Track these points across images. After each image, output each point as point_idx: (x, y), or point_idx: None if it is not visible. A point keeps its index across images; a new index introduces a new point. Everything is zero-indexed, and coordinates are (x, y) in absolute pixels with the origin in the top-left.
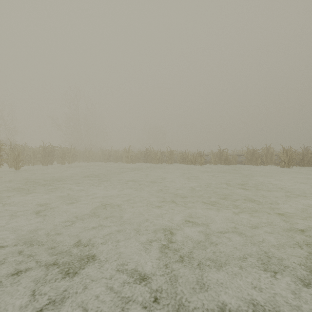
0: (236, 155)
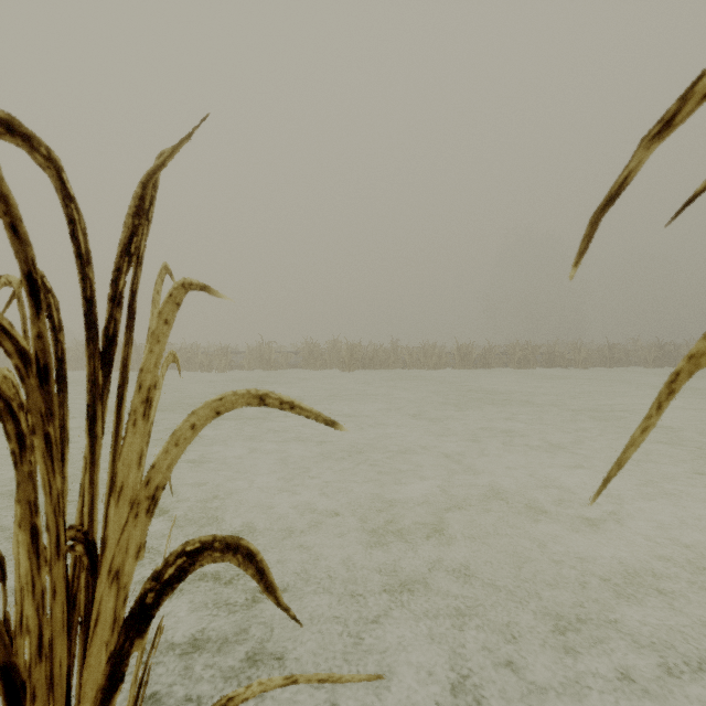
0: (295, 352)
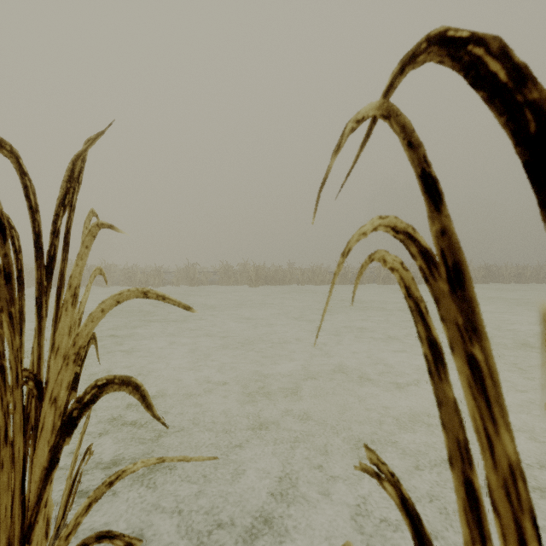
0: (214, 272)
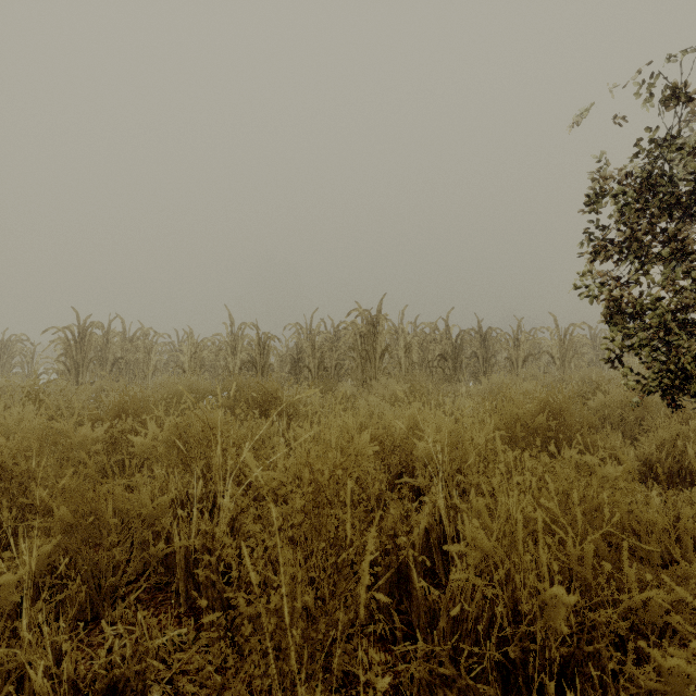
0: None
